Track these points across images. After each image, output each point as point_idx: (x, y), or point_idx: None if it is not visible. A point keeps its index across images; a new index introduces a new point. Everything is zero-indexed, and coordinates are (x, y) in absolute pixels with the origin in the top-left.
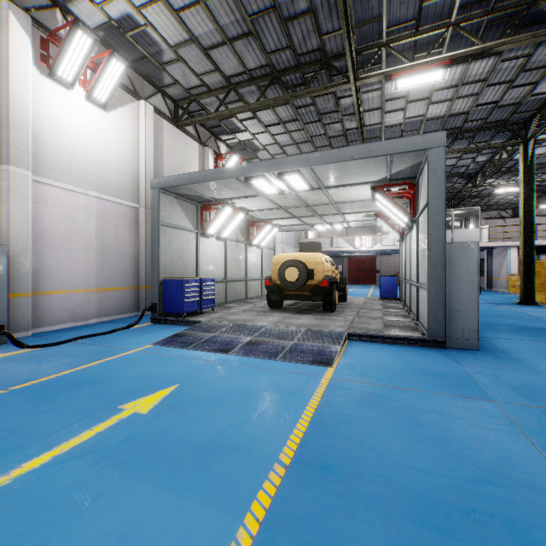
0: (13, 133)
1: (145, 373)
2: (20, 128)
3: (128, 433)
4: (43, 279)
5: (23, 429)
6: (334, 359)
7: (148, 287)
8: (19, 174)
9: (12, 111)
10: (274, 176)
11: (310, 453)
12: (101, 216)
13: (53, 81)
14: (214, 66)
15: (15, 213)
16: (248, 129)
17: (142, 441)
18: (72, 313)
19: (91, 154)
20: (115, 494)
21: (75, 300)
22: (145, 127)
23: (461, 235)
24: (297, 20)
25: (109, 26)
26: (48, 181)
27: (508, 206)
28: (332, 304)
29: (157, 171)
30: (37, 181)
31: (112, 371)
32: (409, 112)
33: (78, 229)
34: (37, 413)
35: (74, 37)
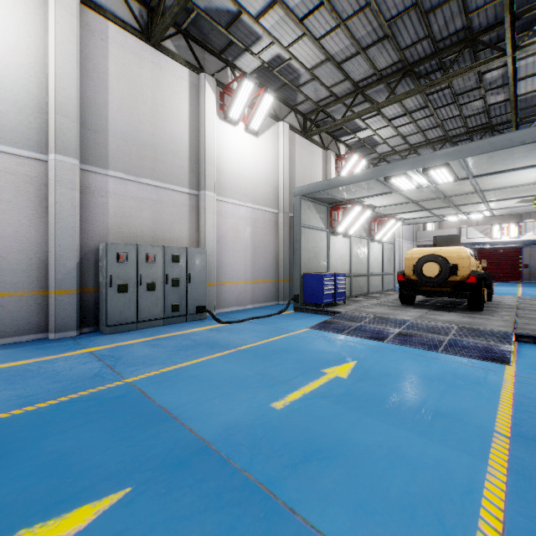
0: (206, 167)
1: (321, 349)
2: (210, 162)
3: (343, 389)
4: (220, 273)
5: (268, 375)
6: (509, 358)
7: (285, 281)
8: (209, 196)
9: (206, 151)
10: (417, 172)
11: (527, 432)
12: (254, 222)
13: (226, 122)
14: (344, 76)
15: (207, 225)
16: (370, 126)
17: (358, 396)
18: (236, 299)
19: (248, 174)
20: (366, 425)
21: (238, 289)
22: (283, 144)
23: None
24: (440, 8)
25: (261, 68)
26: (223, 199)
27: None
28: (480, 302)
29: (291, 180)
30: (218, 199)
31: (294, 345)
32: None
33: (240, 233)
34: (268, 366)
35: (242, 86)
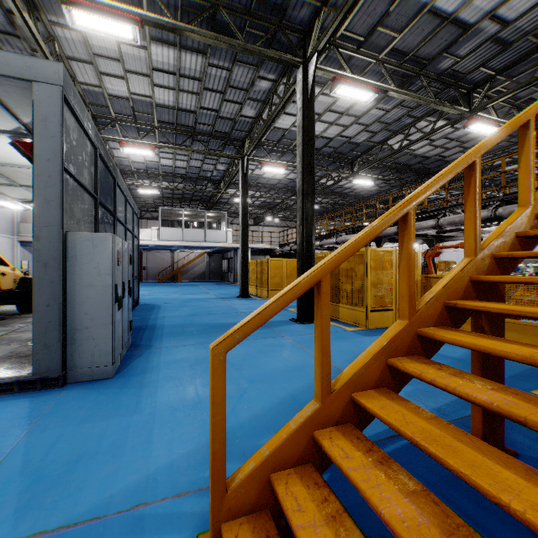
0: None
1: None
2: None
3: None
4: None
5: None
6: None
7: None
8: None
9: None
10: None
11: None
12: None
13: None
14: None
15: None
16: None
17: None
18: None
19: None
20: None
21: None
22: None
23: (212, 235)
24: None
25: None
26: None
27: (251, 216)
28: None
29: None
30: None
31: None
32: (134, 86)
33: None
34: None
35: None
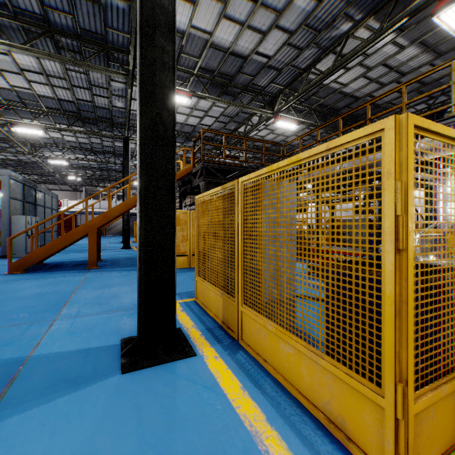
0: None
1: None
2: None
3: None
4: None
5: None
6: None
7: None
8: None
9: None
10: None
11: None
12: None
13: None
14: None
15: None
16: None
17: None
18: None
19: None
20: None
21: None
22: None
23: None
24: None
25: None
26: None
27: None
28: None
29: None
30: None
31: None
32: (52, 134)
33: None
34: None
35: None
